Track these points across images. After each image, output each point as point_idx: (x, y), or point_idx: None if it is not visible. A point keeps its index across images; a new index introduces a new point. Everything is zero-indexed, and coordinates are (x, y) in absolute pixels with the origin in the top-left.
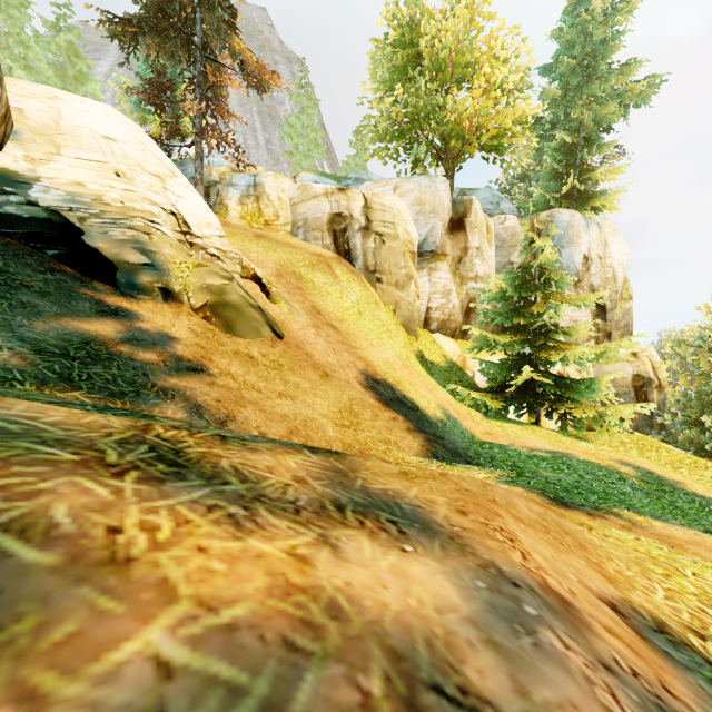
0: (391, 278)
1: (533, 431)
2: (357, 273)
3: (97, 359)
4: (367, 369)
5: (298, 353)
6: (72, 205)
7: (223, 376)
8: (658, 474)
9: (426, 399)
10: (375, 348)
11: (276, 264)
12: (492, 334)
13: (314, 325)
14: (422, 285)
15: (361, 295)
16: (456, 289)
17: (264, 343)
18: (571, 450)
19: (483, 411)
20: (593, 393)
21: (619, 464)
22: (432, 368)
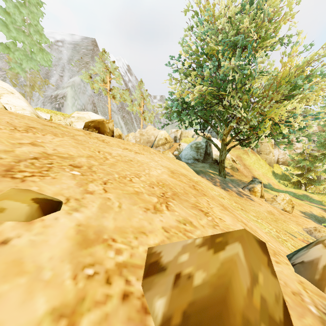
0: (264, 152)
1: (296, 190)
2: (254, 152)
3: (227, 175)
4: (253, 176)
5: (242, 173)
6: (216, 157)
7: (235, 176)
8: (309, 196)
9: (265, 181)
10: (256, 172)
11: (236, 155)
12: (290, 168)
13: (244, 168)
14: (275, 152)
15: (255, 158)
16: (288, 152)
17: (237, 172)
18: (295, 191)
19: (285, 185)
20: (320, 183)
21: (301, 193)
22: (276, 175)
